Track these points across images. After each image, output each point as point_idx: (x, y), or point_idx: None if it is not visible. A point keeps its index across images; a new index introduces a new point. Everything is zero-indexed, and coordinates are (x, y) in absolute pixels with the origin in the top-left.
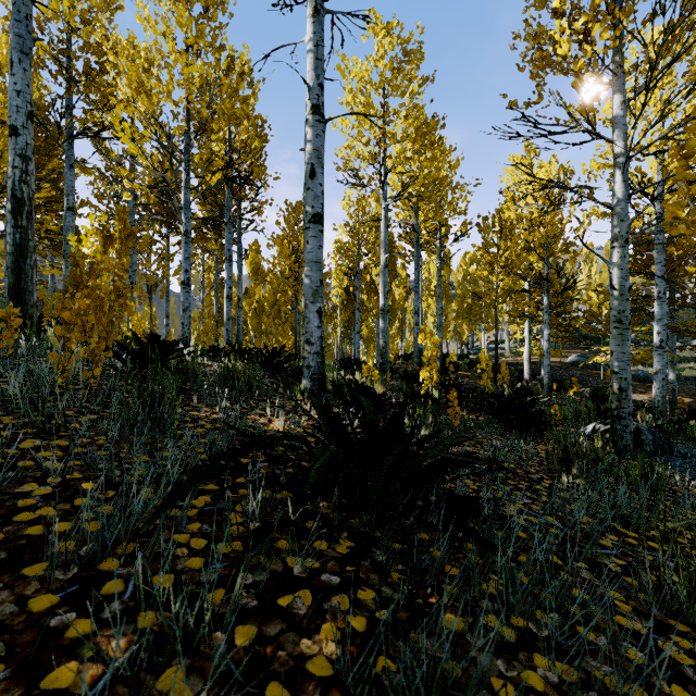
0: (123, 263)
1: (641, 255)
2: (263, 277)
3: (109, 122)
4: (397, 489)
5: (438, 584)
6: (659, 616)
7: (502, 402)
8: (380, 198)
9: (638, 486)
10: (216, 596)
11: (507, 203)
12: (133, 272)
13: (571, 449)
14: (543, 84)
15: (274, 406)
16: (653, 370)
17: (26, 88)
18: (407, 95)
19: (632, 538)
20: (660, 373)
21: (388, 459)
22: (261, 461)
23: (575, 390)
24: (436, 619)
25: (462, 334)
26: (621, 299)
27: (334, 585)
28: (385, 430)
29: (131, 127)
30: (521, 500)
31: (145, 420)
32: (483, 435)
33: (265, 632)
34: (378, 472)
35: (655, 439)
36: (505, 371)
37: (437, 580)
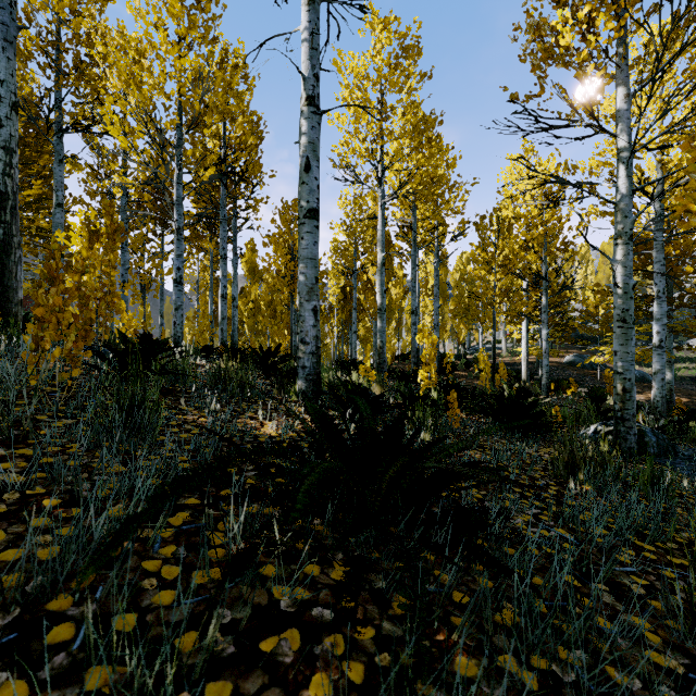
0: (110, 259)
1: (638, 254)
2: (259, 277)
3: (97, 114)
4: (397, 503)
5: (447, 618)
6: (694, 649)
7: (503, 404)
8: (376, 197)
9: (649, 493)
10: (186, 641)
11: (504, 203)
12: (125, 270)
13: (577, 453)
14: (545, 76)
15: (267, 408)
16: (648, 370)
17: (10, 78)
18: (404, 91)
19: (649, 552)
20: (659, 373)
21: (389, 472)
22: (250, 470)
23: (573, 391)
24: (446, 662)
25: (459, 334)
26: (625, 298)
27: (327, 622)
28: (384, 436)
29: (120, 120)
30: (529, 510)
31: (122, 426)
32: (484, 438)
33: (243, 689)
34: (378, 486)
35: (658, 441)
36: (503, 371)
37: (445, 610)
